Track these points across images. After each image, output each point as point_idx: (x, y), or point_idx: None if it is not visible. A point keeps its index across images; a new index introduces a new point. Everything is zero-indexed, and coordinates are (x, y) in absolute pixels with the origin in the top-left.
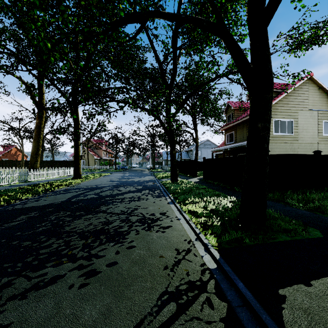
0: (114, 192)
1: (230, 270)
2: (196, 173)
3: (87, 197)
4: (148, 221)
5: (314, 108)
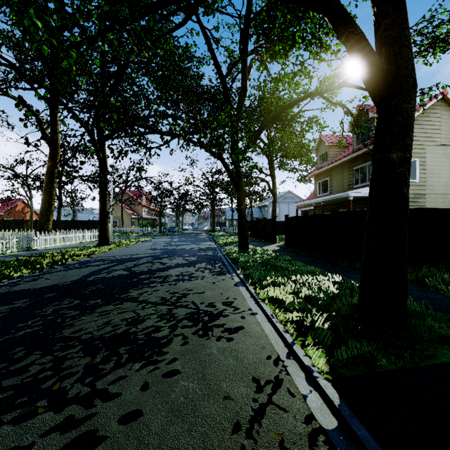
0: (154, 266)
1: (370, 437)
2: (274, 238)
3: (113, 274)
4: (204, 317)
5: (449, 142)
